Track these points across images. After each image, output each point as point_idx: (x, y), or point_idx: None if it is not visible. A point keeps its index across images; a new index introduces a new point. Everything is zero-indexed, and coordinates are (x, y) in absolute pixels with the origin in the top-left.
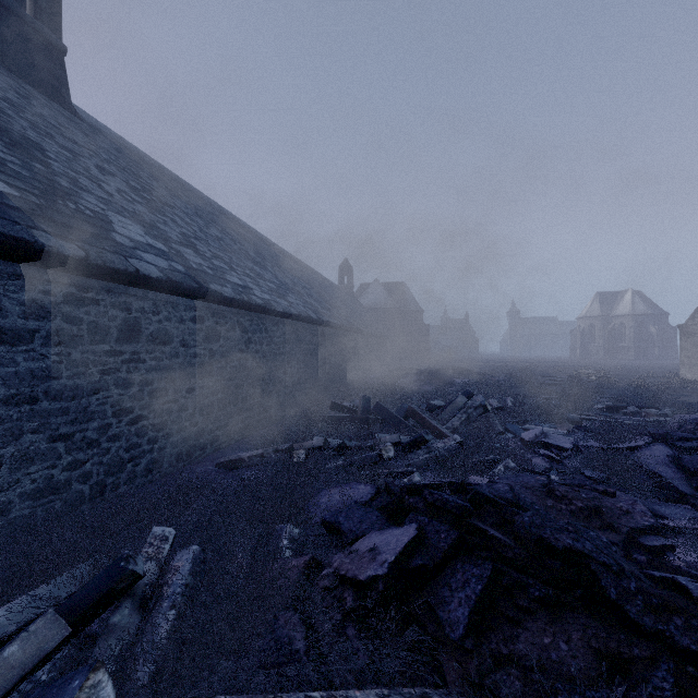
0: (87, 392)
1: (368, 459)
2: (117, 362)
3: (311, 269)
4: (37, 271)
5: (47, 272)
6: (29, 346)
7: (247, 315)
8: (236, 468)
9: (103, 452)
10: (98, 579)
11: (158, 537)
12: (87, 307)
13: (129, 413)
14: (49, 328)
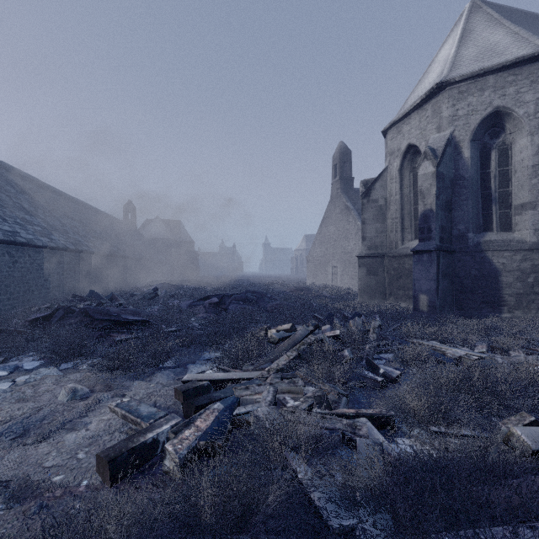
0: None
1: None
2: None
3: (93, 208)
4: None
5: None
6: None
7: (14, 248)
8: None
9: None
10: None
11: None
12: None
13: None
14: None
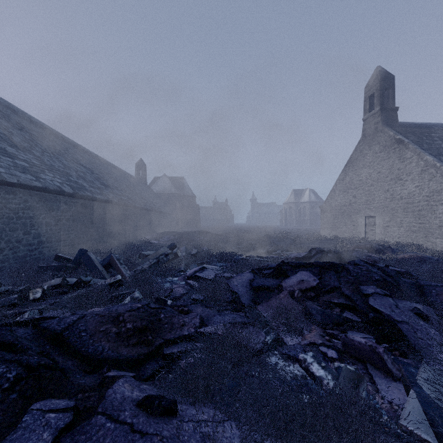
0: None
1: (5, 302)
2: None
3: (108, 163)
4: None
5: None
6: None
7: None
8: None
9: None
10: None
11: None
12: None
13: None
14: None
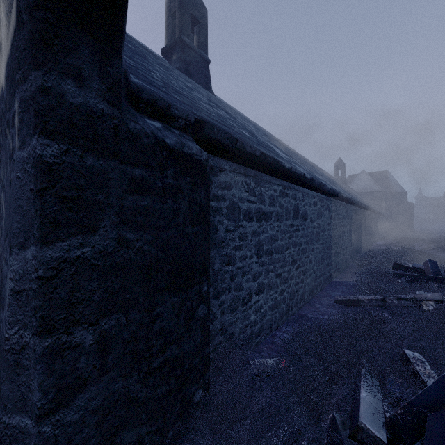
0: (284, 249)
1: None
2: (292, 231)
3: (318, 168)
4: (271, 178)
5: (273, 178)
6: (270, 221)
7: (329, 200)
8: (354, 305)
9: (288, 285)
10: (436, 389)
11: (415, 358)
12: (284, 198)
13: (295, 263)
14: (275, 211)
